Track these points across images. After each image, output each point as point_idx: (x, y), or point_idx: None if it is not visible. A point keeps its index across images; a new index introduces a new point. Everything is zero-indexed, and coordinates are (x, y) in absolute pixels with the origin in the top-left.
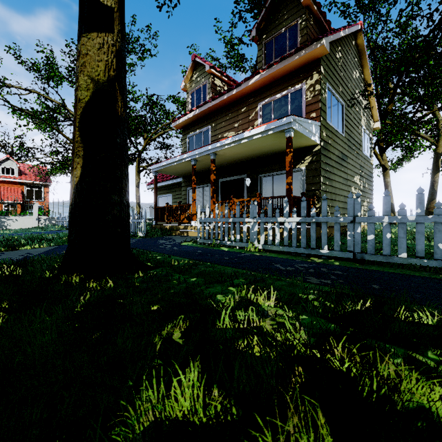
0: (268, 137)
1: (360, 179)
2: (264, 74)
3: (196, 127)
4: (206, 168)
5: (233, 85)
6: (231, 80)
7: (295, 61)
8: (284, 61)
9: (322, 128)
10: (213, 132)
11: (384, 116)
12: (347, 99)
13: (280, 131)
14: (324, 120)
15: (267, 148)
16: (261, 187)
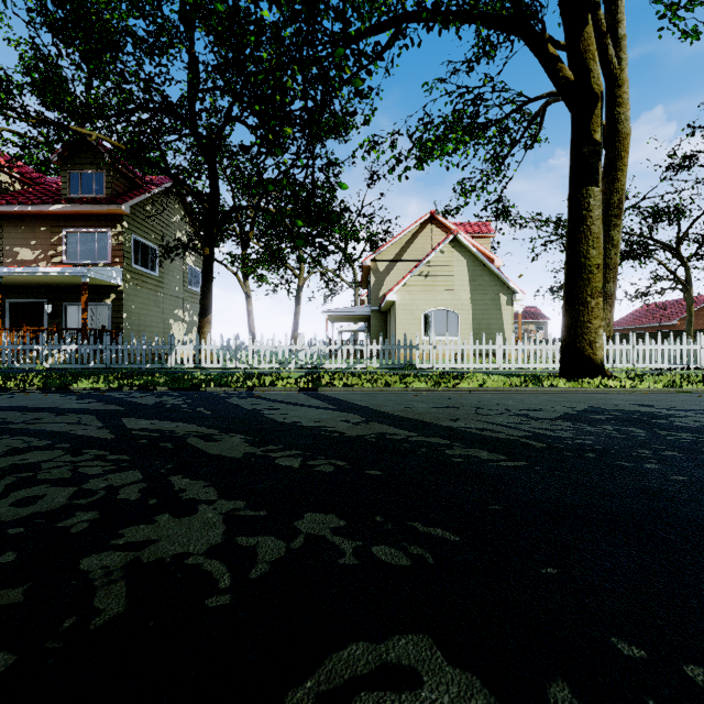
0: (67, 276)
1: (184, 312)
2: (68, 208)
3: None
4: None
5: (28, 198)
6: (26, 177)
7: (99, 210)
8: (89, 206)
9: (127, 272)
10: None
11: (247, 241)
12: (163, 243)
13: (76, 275)
14: (130, 265)
15: (69, 281)
16: (66, 315)
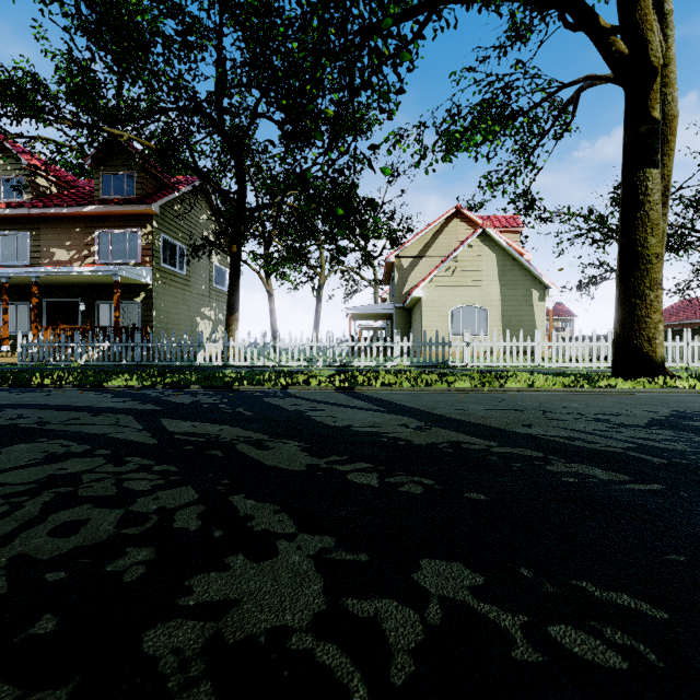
0: (100, 275)
1: (210, 310)
2: (101, 209)
3: (5, 227)
4: (23, 284)
5: (63, 201)
6: (62, 181)
7: (130, 210)
8: (120, 207)
9: (156, 271)
10: (35, 242)
11: (269, 240)
12: (190, 242)
13: (109, 274)
14: (159, 264)
15: (102, 280)
16: (99, 313)
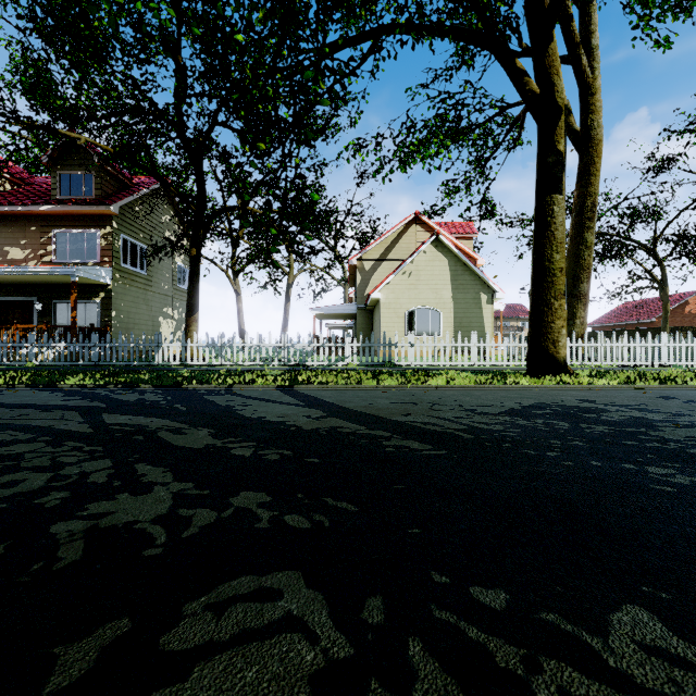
0: (56, 275)
1: (173, 310)
2: (58, 209)
3: None
4: None
5: (18, 199)
6: (16, 178)
7: (88, 210)
8: (78, 207)
9: (116, 272)
10: None
11: (236, 240)
12: (152, 242)
13: (66, 275)
14: (119, 264)
15: (59, 280)
16: (56, 313)
